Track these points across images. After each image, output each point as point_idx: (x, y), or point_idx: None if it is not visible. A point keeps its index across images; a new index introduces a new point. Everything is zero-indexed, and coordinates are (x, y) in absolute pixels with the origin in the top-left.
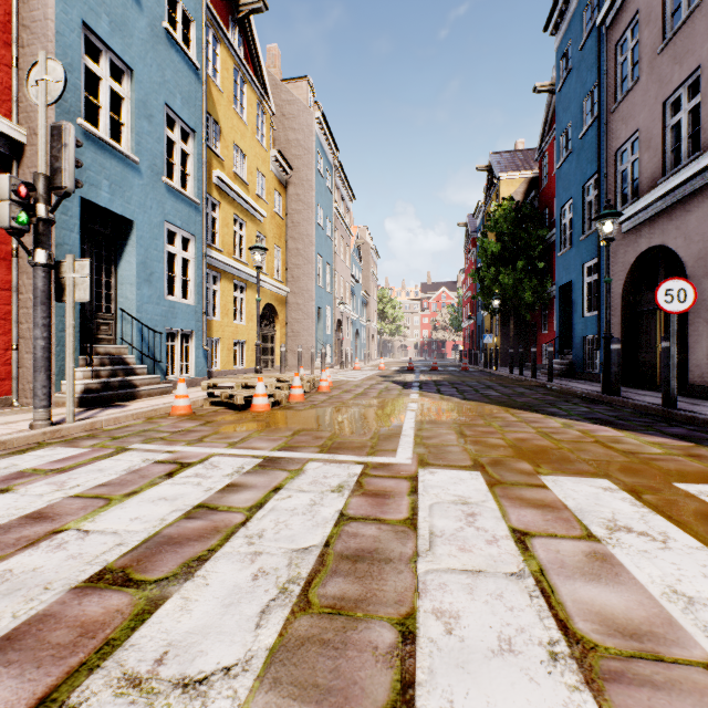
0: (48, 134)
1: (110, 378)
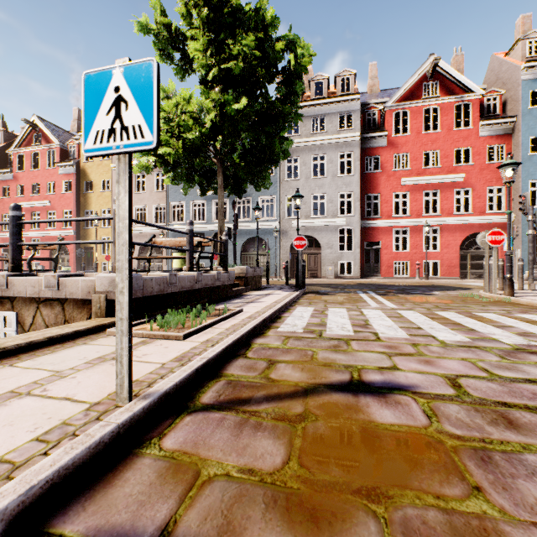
0: (519, 215)
1: (536, 274)
